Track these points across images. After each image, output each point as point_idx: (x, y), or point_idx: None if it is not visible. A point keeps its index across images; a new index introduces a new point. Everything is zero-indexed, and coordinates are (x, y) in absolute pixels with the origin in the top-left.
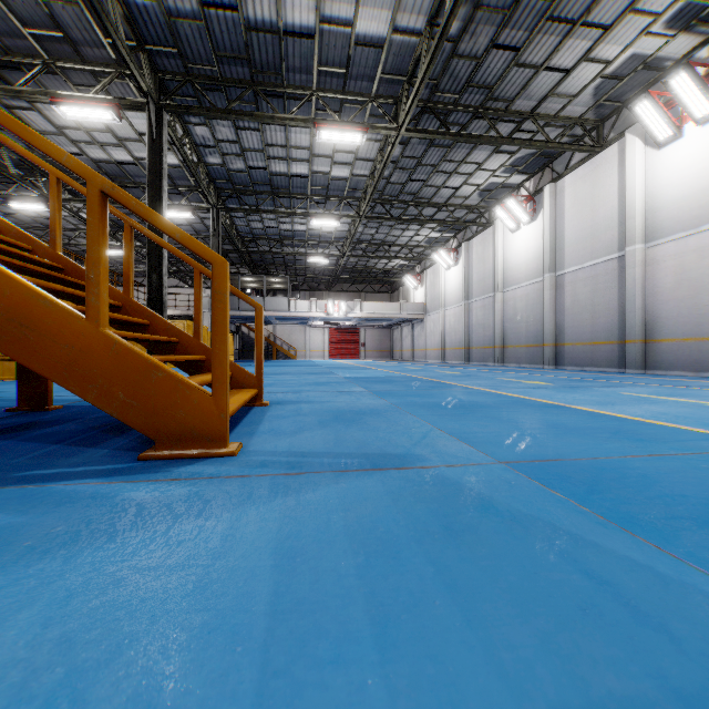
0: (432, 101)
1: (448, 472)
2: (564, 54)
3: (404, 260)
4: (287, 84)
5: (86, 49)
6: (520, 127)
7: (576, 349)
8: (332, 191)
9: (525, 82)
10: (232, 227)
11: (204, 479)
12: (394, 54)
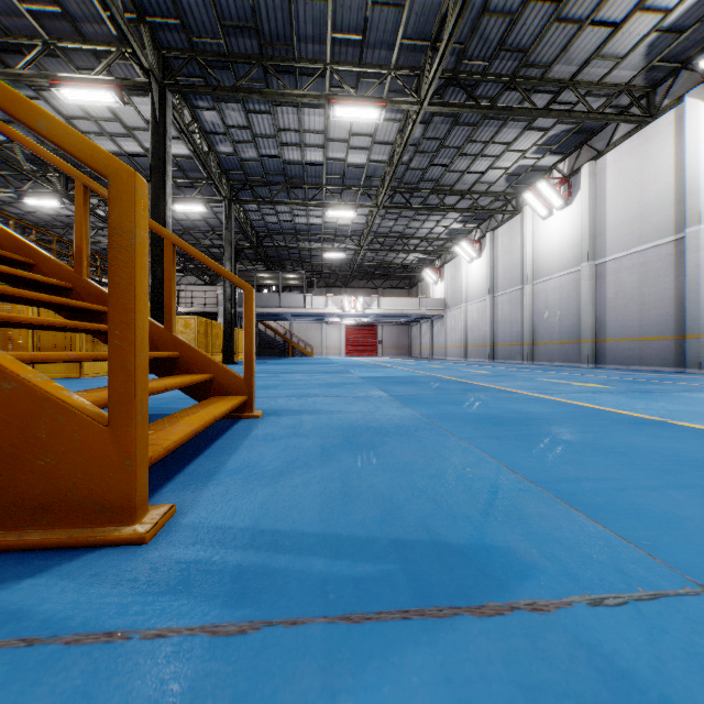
0: (458, 71)
1: (608, 635)
2: (614, 5)
3: (424, 254)
4: (299, 58)
5: (86, 26)
6: (557, 97)
7: (620, 345)
8: (349, 179)
9: (566, 43)
10: (246, 221)
11: (11, 647)
12: (417, 15)
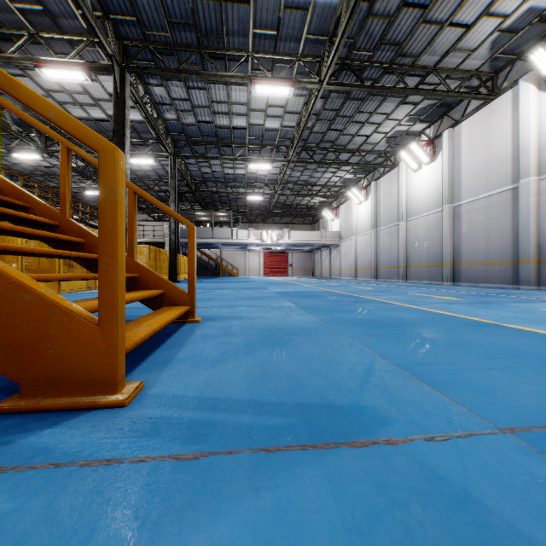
0: (349, 59)
1: (434, 457)
2: (466, 11)
3: (324, 198)
4: (227, 47)
5: (63, 21)
6: (424, 80)
7: (472, 268)
8: (266, 140)
9: (431, 39)
10: (186, 172)
11: (45, 468)
12: (318, 16)
